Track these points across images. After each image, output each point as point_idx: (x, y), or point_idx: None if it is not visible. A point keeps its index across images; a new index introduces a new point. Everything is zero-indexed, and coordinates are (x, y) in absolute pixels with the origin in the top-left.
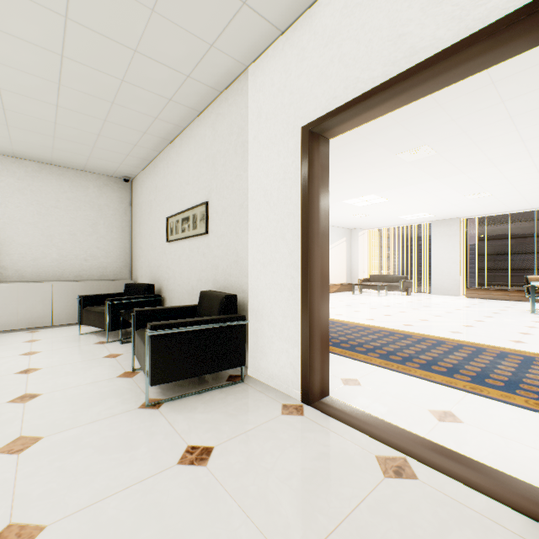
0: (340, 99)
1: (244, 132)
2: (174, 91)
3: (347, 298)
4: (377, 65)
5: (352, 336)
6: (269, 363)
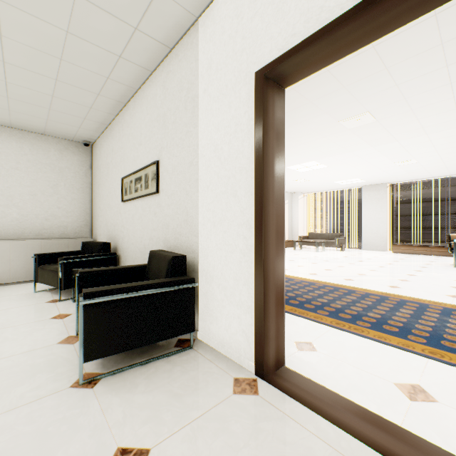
0: (300, 35)
1: (194, 87)
2: (123, 46)
3: (290, 253)
4: None
5: (299, 292)
6: (219, 328)
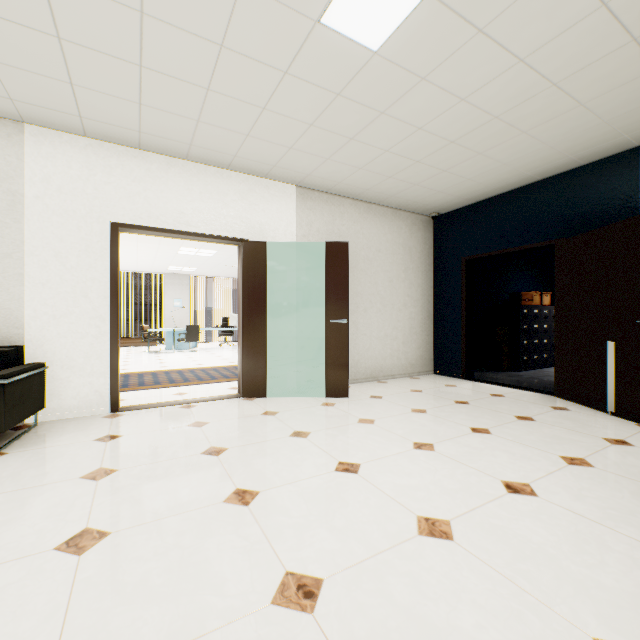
0: (146, 221)
1: (16, 182)
2: None
3: None
4: (171, 218)
5: None
6: (64, 400)
